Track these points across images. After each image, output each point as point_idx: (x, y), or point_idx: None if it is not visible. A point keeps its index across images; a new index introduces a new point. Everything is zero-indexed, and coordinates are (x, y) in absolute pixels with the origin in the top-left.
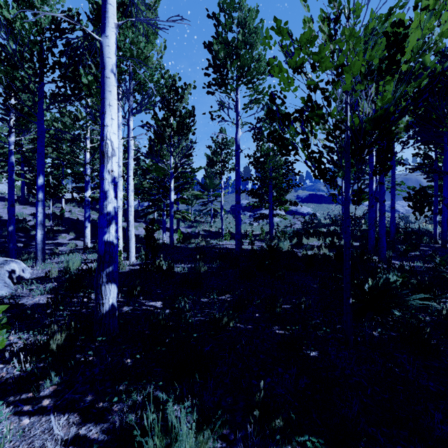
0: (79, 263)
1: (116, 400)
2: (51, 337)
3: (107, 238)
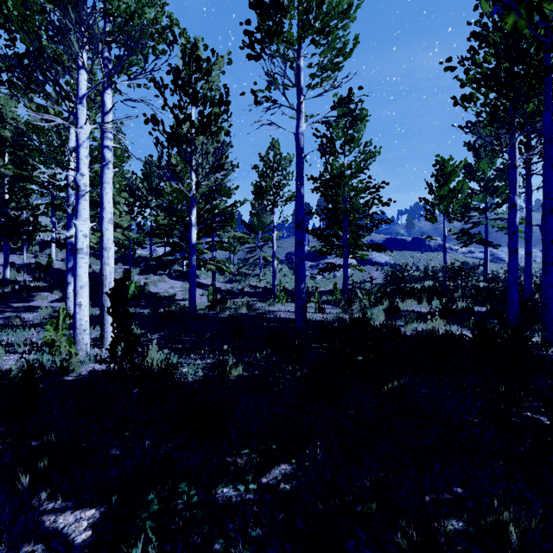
0: None
1: None
2: None
3: None
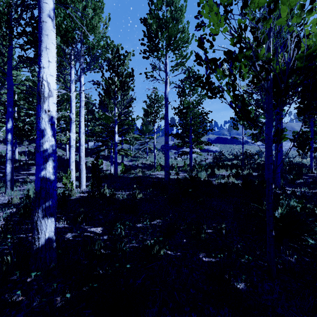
0: None
1: None
2: None
3: (43, 175)
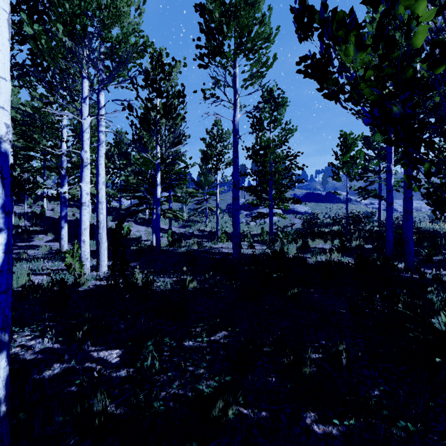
0: (26, 278)
1: None
2: None
3: None
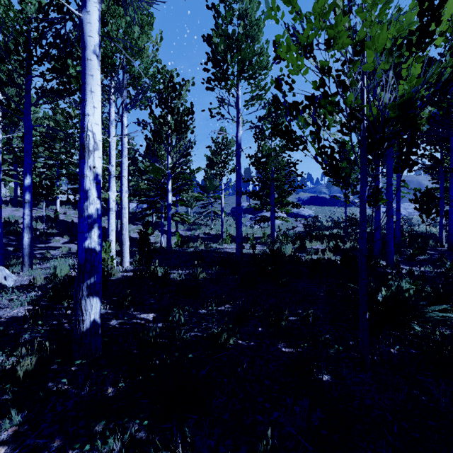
0: (68, 269)
1: (89, 446)
2: (18, 361)
3: (88, 244)
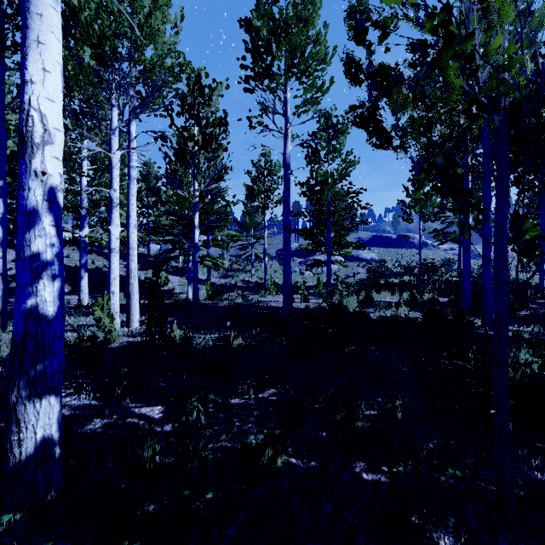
0: None
1: None
2: None
3: (32, 307)
